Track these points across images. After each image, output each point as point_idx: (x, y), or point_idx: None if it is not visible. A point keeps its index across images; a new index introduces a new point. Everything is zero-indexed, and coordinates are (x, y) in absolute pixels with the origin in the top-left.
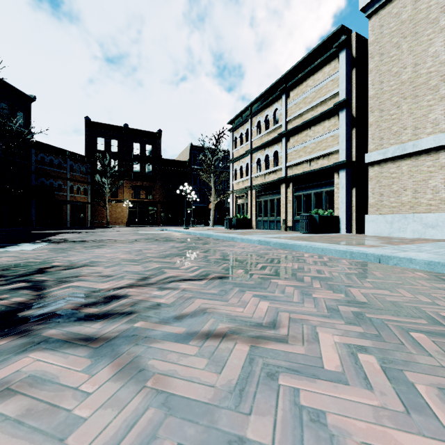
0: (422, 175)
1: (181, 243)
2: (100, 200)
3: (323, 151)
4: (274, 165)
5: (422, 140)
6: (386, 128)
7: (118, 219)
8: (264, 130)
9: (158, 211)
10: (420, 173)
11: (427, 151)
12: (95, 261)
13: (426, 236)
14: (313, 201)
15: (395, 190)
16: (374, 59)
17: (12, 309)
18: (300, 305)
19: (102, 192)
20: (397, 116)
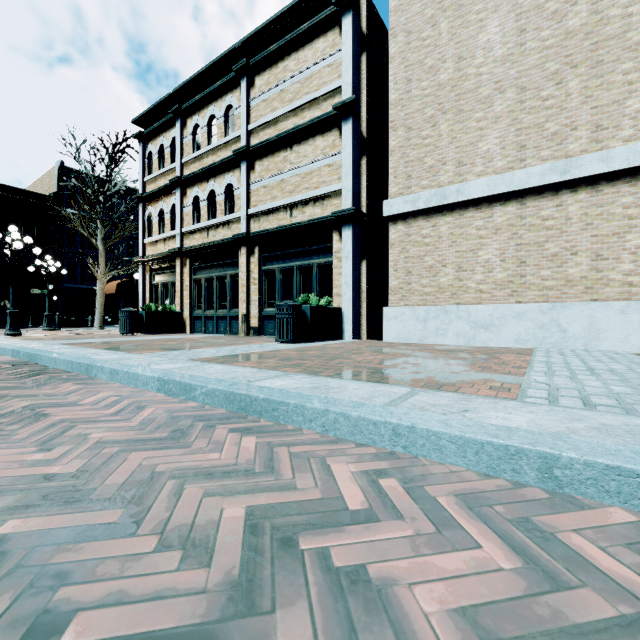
0: (469, 242)
1: None
2: None
3: (315, 190)
4: (226, 211)
5: (470, 183)
6: (416, 160)
7: None
8: (207, 143)
9: None
10: (466, 238)
11: (477, 202)
12: None
13: (476, 343)
14: (296, 282)
15: (430, 266)
16: (397, 39)
17: None
18: None
19: None
20: (432, 141)
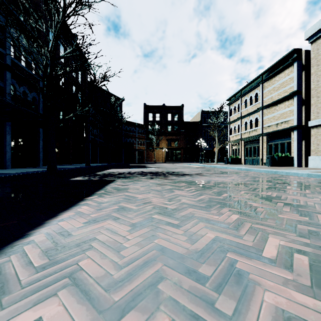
0: None
1: (203, 168)
2: (151, 148)
3: (284, 119)
4: (255, 126)
5: None
6: (320, 107)
7: (159, 158)
8: (249, 105)
9: (181, 153)
10: None
11: None
12: (182, 171)
13: None
14: (279, 148)
15: None
16: (314, 67)
17: (183, 174)
18: (234, 175)
19: (152, 144)
20: None
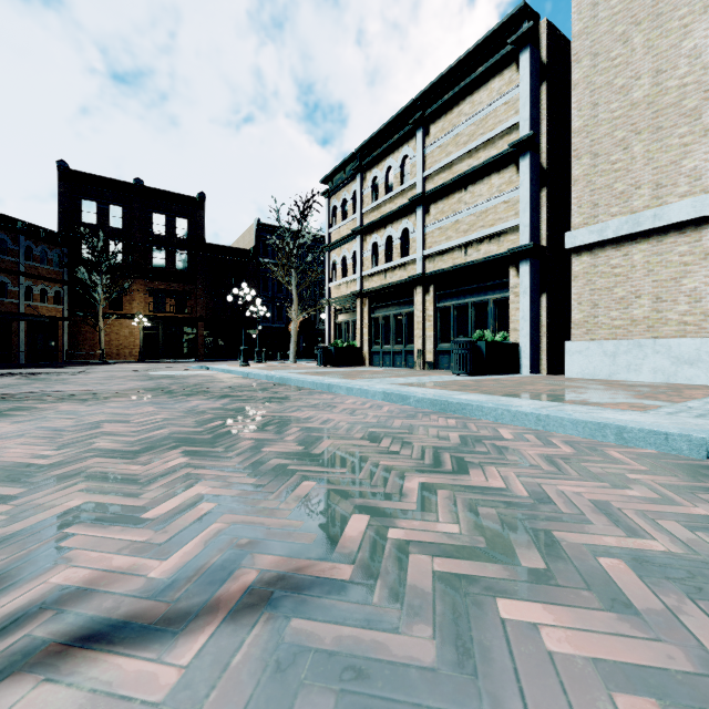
0: (670, 270)
1: (219, 398)
2: (87, 314)
3: (490, 228)
4: (402, 254)
5: (671, 206)
6: (603, 187)
7: (124, 348)
8: (384, 193)
9: (198, 335)
10: (666, 266)
11: (680, 226)
12: None
13: (678, 380)
14: (471, 318)
15: (621, 298)
16: (581, 64)
17: None
18: None
19: (91, 300)
20: (623, 165)
